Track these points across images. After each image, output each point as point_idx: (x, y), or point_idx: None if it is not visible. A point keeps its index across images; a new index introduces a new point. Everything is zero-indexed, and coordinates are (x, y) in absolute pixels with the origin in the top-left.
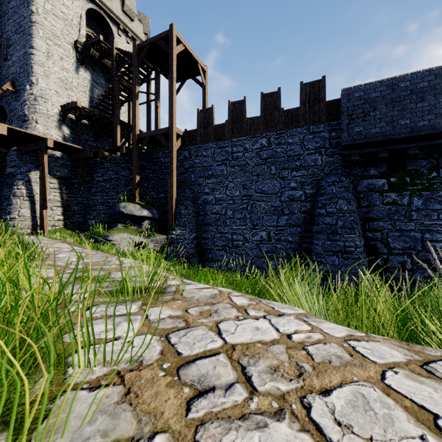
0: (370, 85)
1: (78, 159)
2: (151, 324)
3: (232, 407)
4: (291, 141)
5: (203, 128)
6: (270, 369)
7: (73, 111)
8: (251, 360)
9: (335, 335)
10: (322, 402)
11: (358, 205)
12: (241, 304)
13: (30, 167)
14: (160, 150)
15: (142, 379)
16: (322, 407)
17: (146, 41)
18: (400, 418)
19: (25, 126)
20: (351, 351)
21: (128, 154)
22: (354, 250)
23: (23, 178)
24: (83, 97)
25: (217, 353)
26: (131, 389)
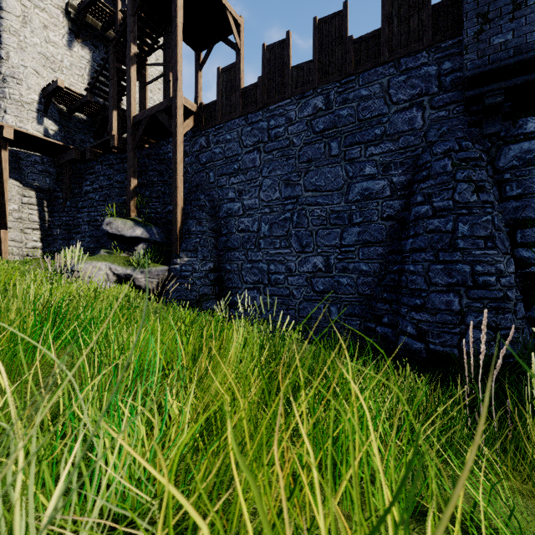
0: None
1: (63, 163)
2: None
3: None
4: (365, 93)
5: (226, 97)
6: None
7: (61, 99)
8: None
9: None
10: None
11: (500, 196)
12: None
13: None
14: (169, 141)
15: None
16: None
17: None
18: None
19: None
20: None
21: (123, 148)
22: (495, 281)
23: None
24: (80, 83)
25: None
26: None
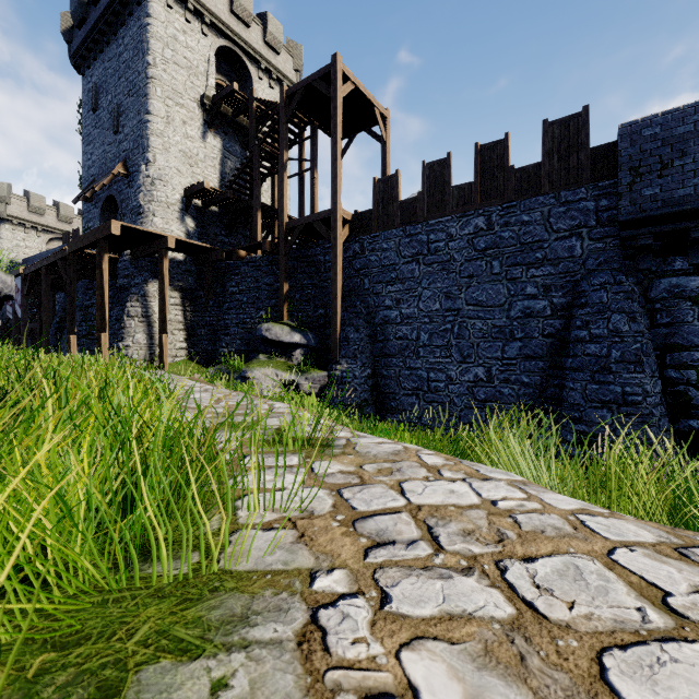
0: (674, 114)
1: (205, 263)
2: (319, 478)
3: (414, 559)
4: (526, 218)
5: (382, 207)
6: (463, 532)
7: (199, 195)
8: (440, 521)
9: (561, 507)
10: (521, 568)
11: (651, 323)
12: (433, 463)
13: (147, 276)
14: (318, 243)
15: (315, 527)
16: (520, 571)
17: (297, 85)
18: (618, 590)
19: (140, 220)
20: (576, 524)
21: (273, 252)
22: (642, 400)
23: (138, 292)
24: (212, 174)
25: (399, 511)
26: (305, 534)
